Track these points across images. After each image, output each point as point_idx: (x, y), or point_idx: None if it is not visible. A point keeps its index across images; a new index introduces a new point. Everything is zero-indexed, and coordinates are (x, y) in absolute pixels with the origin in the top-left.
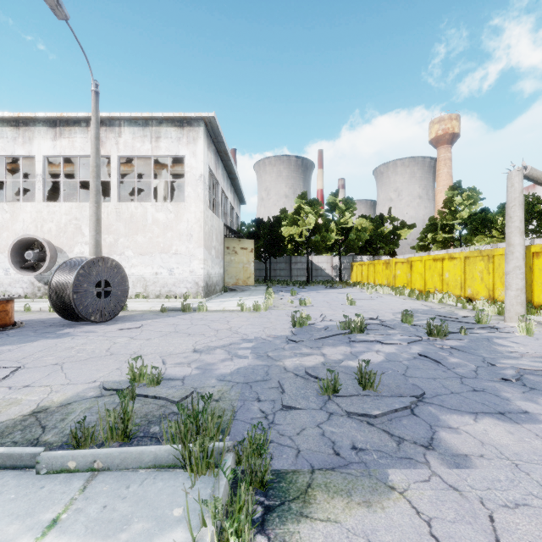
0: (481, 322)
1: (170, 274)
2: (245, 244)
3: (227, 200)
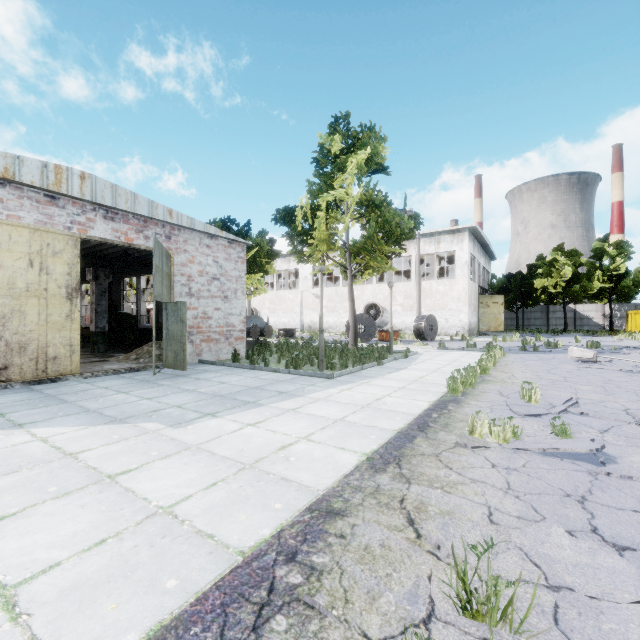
0: None
1: (446, 322)
2: (496, 299)
3: (480, 265)
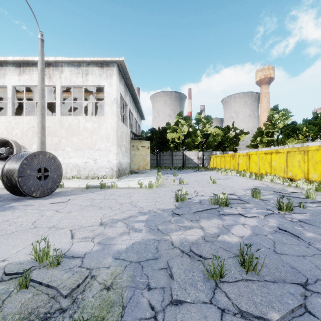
0: (309, 197)
1: (95, 163)
2: (144, 143)
3: (133, 116)
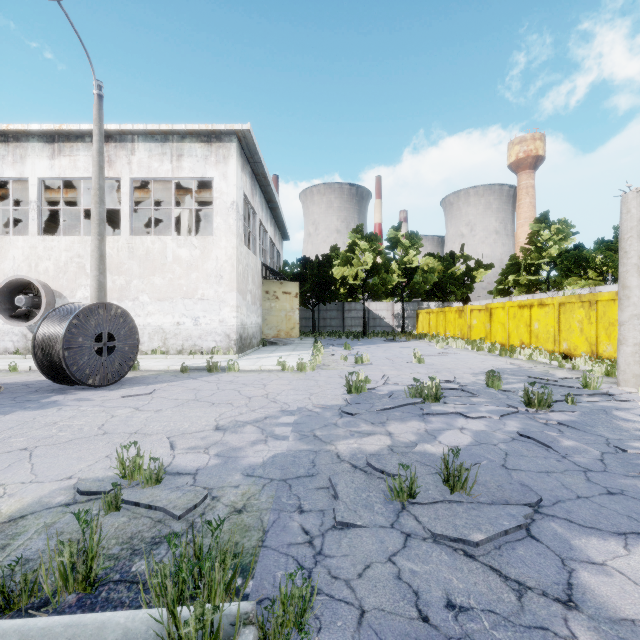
0: (589, 386)
1: (195, 325)
2: (288, 287)
3: (266, 234)
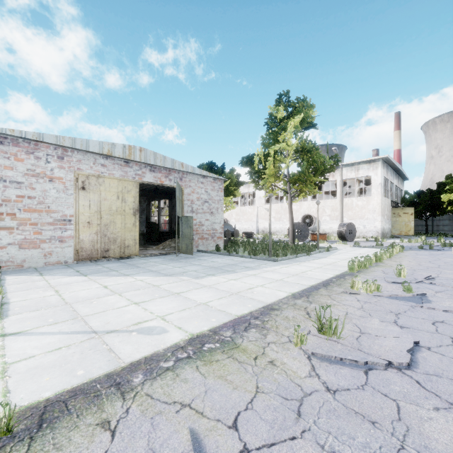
0: None
1: (364, 228)
2: (406, 210)
3: (393, 184)
